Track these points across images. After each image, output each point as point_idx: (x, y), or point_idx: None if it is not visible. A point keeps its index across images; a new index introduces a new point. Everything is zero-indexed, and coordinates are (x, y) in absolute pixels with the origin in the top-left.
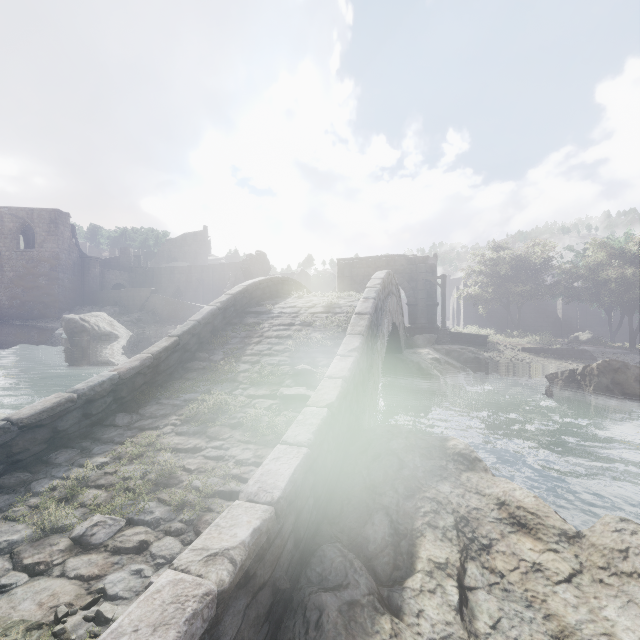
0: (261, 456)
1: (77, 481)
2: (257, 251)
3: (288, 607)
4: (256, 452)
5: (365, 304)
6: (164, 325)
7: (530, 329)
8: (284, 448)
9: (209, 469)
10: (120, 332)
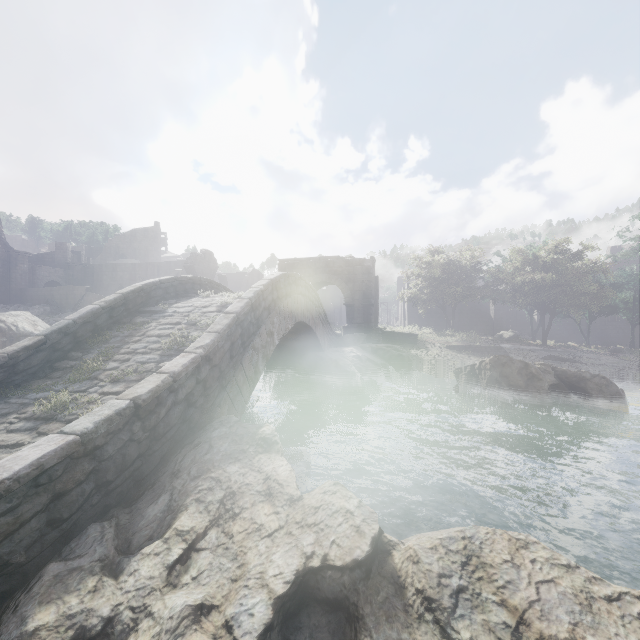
0: None
1: None
2: (203, 249)
3: (28, 579)
4: None
5: (238, 304)
6: None
7: (467, 328)
8: (53, 437)
9: None
10: None
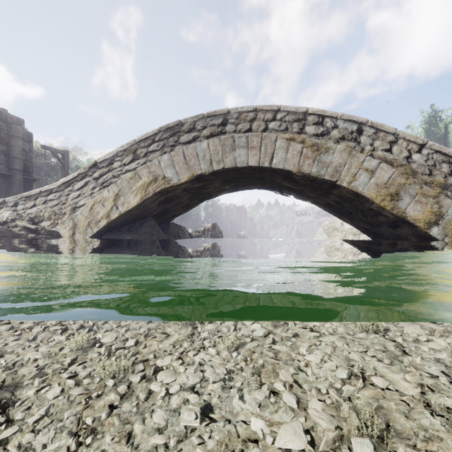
0: None
1: None
2: None
3: None
4: None
5: None
6: None
7: None
8: None
9: None
10: None
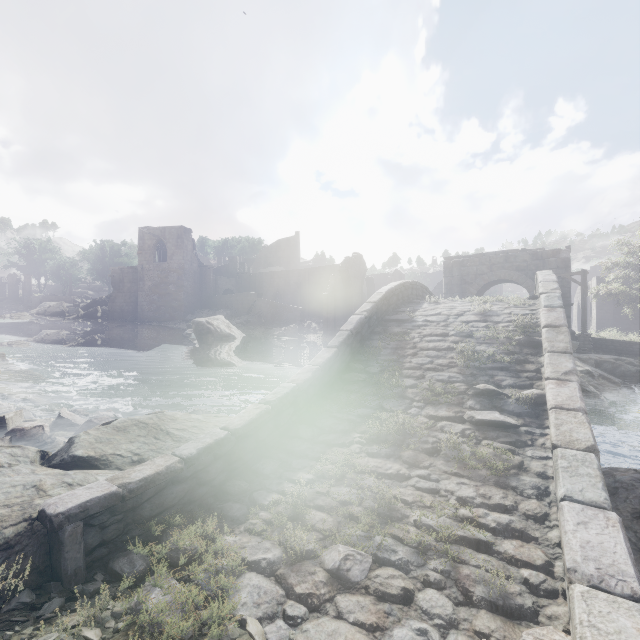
0: (486, 496)
1: (297, 499)
2: (354, 253)
3: None
4: (476, 490)
5: (553, 314)
6: (269, 327)
7: None
8: (579, 508)
9: (431, 505)
10: (236, 334)
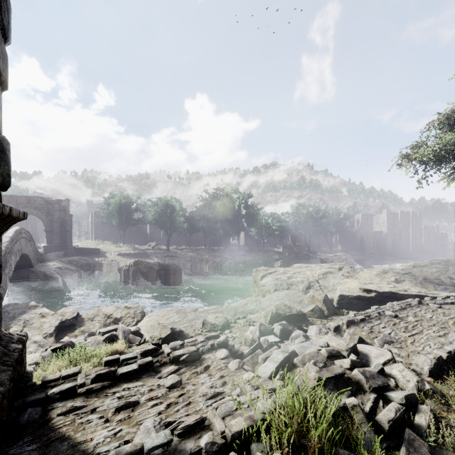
0: None
1: None
2: None
3: None
4: None
5: None
6: None
7: (134, 240)
8: None
9: None
10: None
